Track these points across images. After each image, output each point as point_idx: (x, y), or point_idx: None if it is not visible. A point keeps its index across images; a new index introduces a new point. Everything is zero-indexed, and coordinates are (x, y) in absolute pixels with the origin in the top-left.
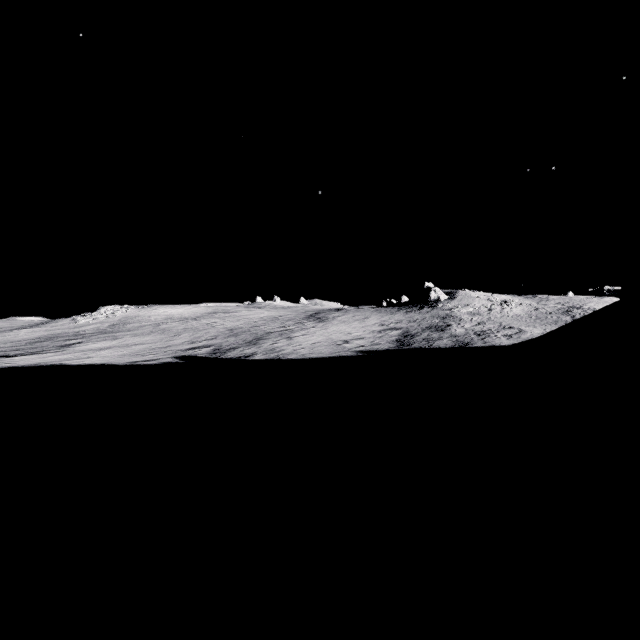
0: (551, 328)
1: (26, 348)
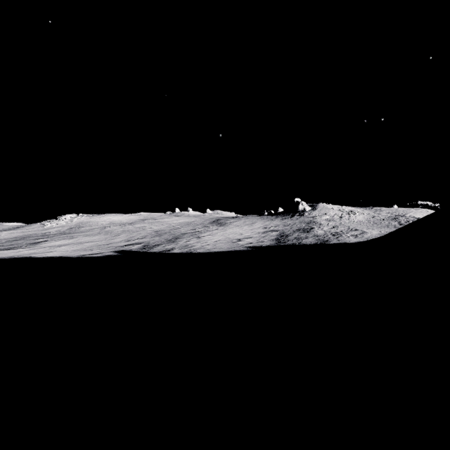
0: (385, 230)
1: (5, 245)
